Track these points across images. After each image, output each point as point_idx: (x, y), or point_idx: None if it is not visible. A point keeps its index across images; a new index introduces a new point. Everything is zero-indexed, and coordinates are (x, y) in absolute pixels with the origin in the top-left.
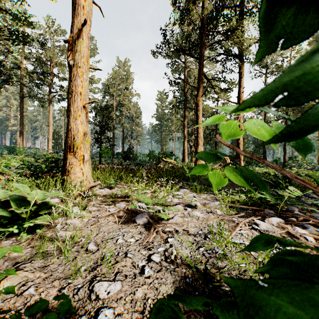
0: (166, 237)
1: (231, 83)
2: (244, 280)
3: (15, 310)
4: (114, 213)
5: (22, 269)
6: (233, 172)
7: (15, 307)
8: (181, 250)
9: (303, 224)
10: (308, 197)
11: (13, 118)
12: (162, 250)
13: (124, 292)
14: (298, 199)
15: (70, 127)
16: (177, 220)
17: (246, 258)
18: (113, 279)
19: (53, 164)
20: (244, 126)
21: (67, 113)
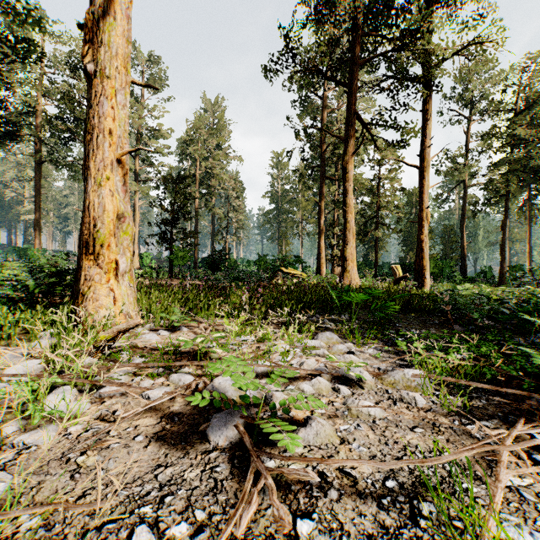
0: (291, 522)
1: (407, 131)
2: None
3: None
4: (161, 402)
5: None
6: None
7: None
8: None
9: None
10: None
11: (27, 200)
12: None
13: None
14: None
15: (88, 203)
16: (319, 431)
17: None
18: None
19: (53, 280)
20: None
21: (82, 174)
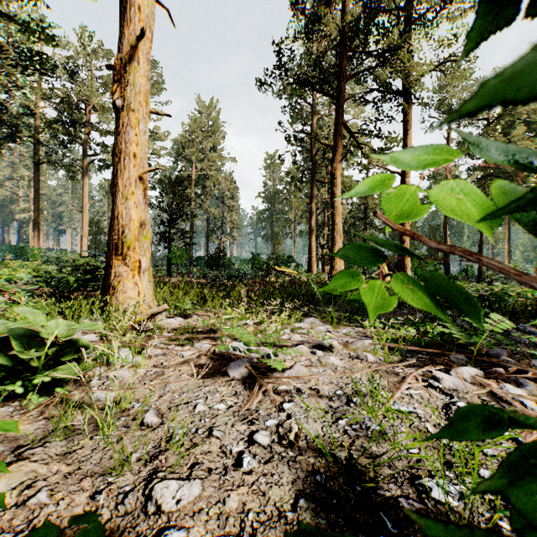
0: (280, 400)
1: (390, 140)
2: (470, 530)
3: (11, 532)
4: (192, 359)
5: (28, 458)
6: (407, 284)
7: (12, 527)
8: (306, 425)
9: (517, 379)
10: (522, 331)
11: (22, 199)
12: (273, 425)
13: (206, 499)
14: (505, 335)
15: (117, 213)
16: (299, 371)
17: (421, 438)
18: (187, 477)
19: (88, 276)
20: (430, 196)
21: (111, 190)
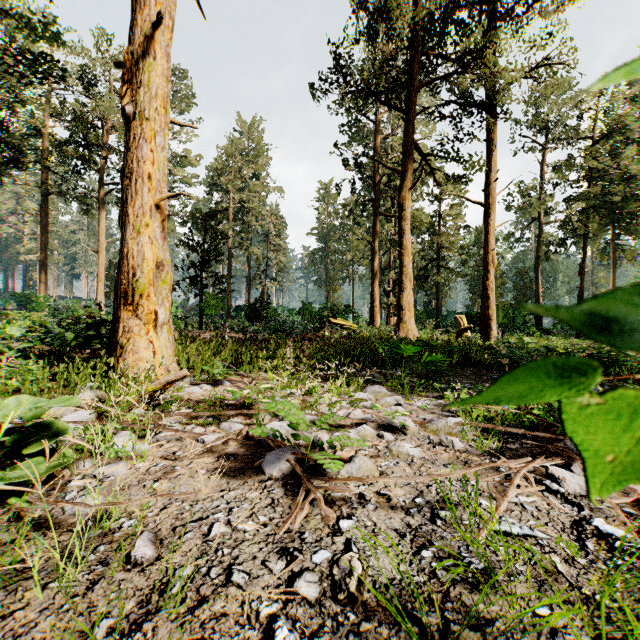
0: (335, 518)
1: (471, 163)
2: None
3: None
4: (216, 445)
5: None
6: None
7: None
8: (374, 560)
9: None
10: None
11: (28, 237)
12: (324, 561)
13: None
14: None
15: (126, 251)
16: (361, 465)
17: (549, 585)
18: None
19: (89, 332)
20: None
21: (119, 221)
